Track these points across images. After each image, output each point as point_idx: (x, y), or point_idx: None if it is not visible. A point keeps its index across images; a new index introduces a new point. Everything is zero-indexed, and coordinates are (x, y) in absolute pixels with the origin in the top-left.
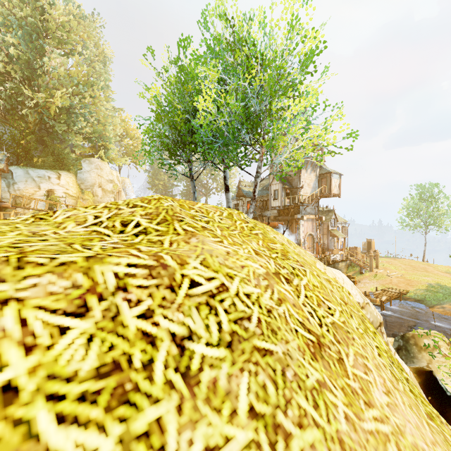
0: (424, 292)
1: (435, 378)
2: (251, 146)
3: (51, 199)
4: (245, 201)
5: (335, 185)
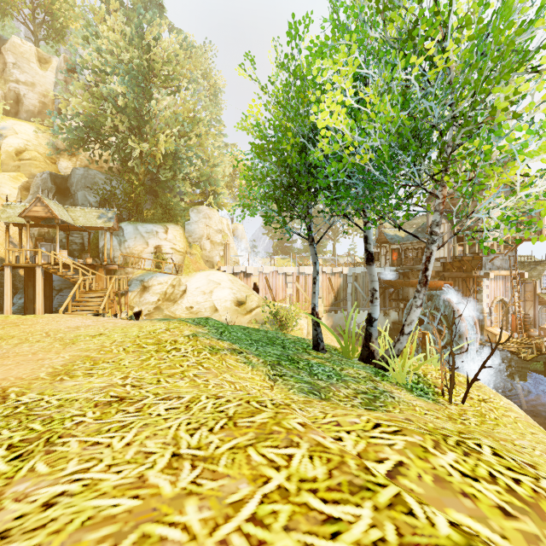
0: None
1: None
2: (420, 186)
3: (157, 256)
4: (389, 250)
5: None
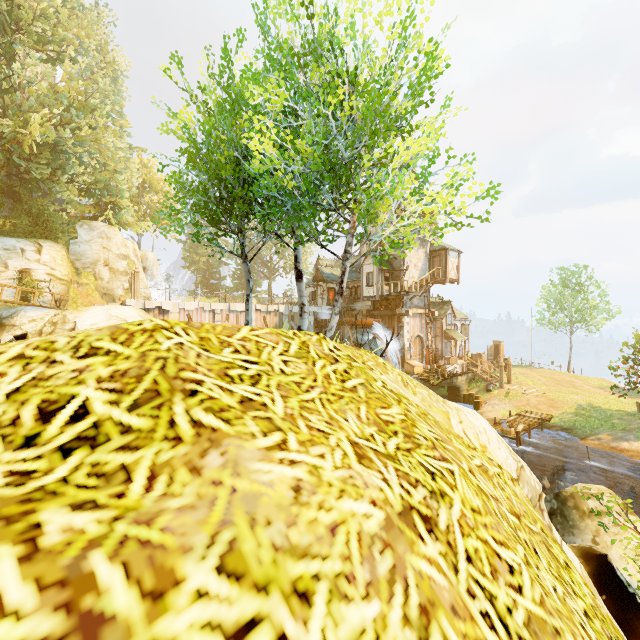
0: (573, 417)
1: (611, 565)
2: (336, 211)
3: (25, 283)
4: (326, 288)
5: (452, 267)
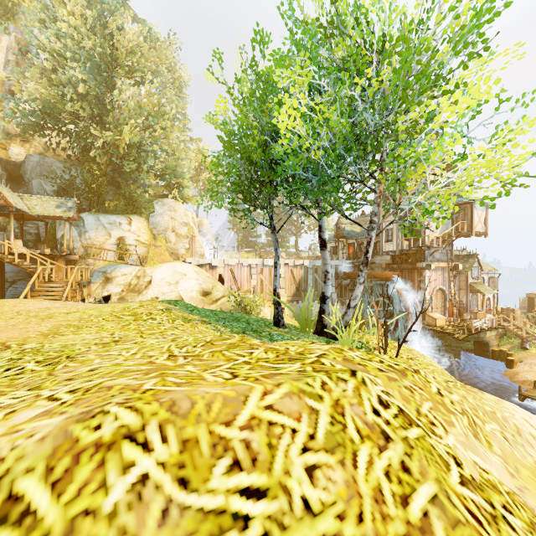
0: None
1: None
2: (361, 182)
3: (121, 248)
4: (346, 244)
5: (478, 220)
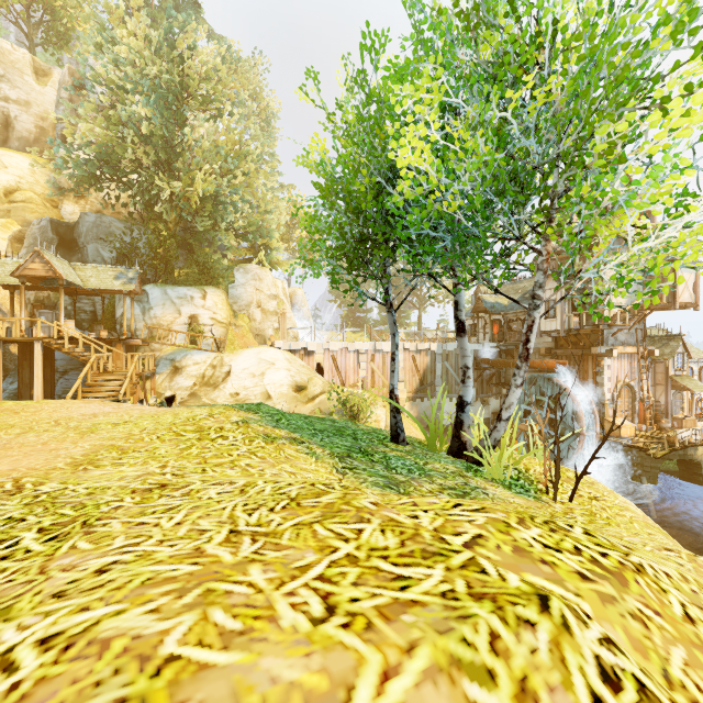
0: None
1: None
2: (520, 240)
3: (193, 329)
4: (489, 321)
5: (684, 286)
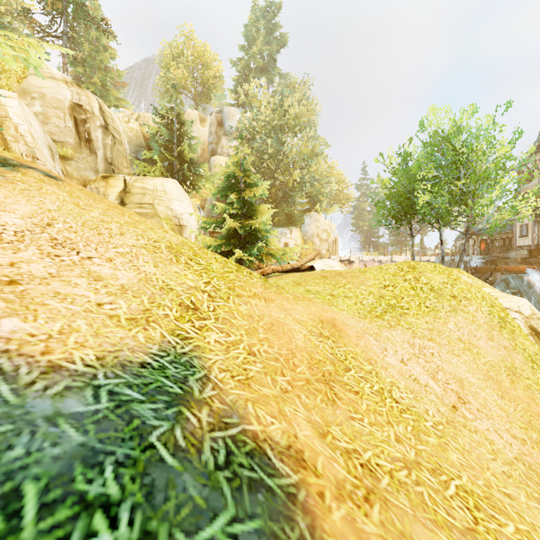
0: None
1: None
2: (460, 213)
3: None
4: (476, 241)
5: None
